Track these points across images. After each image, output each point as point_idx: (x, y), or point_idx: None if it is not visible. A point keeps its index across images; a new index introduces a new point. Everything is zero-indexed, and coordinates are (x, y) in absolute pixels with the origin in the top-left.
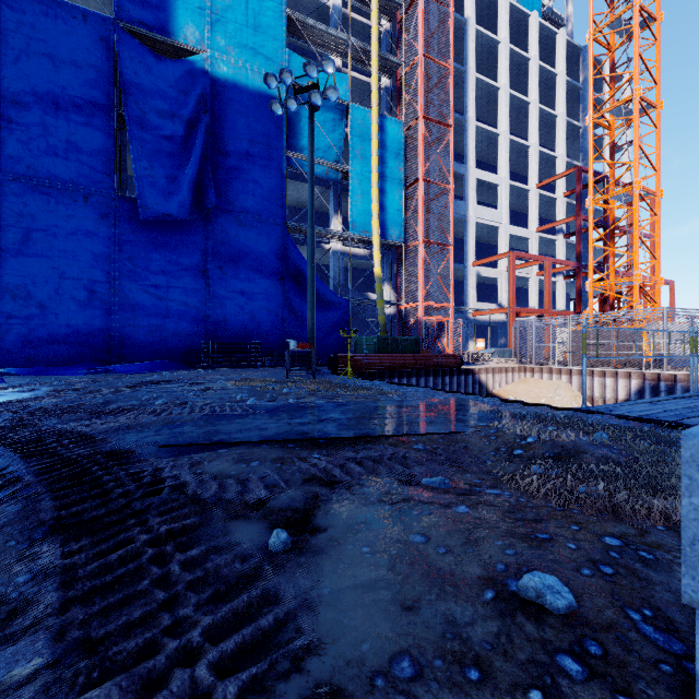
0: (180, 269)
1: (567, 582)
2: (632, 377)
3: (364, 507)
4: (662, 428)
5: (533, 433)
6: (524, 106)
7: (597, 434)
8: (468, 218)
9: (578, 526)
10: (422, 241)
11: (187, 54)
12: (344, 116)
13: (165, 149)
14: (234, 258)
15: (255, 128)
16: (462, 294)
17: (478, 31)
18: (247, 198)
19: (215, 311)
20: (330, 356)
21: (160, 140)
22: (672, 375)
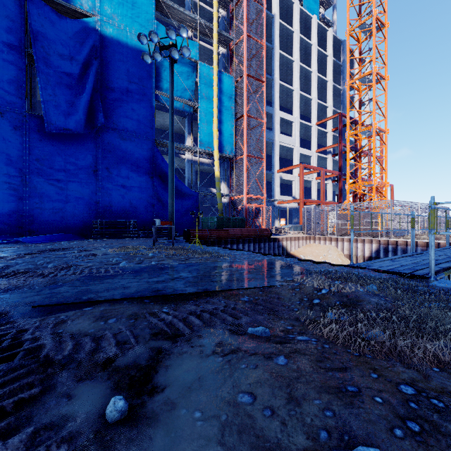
0: (77, 168)
1: (387, 450)
2: (373, 242)
3: (200, 360)
4: (404, 278)
5: (326, 286)
6: (309, 74)
7: (369, 286)
8: (274, 142)
9: (376, 374)
10: (246, 155)
11: (82, 16)
12: (195, 70)
13: (65, 82)
14: (117, 162)
15: (132, 72)
16: (271, 190)
17: (281, 23)
18: (127, 120)
19: (103, 199)
20: (185, 230)
21: (61, 75)
22: (395, 241)
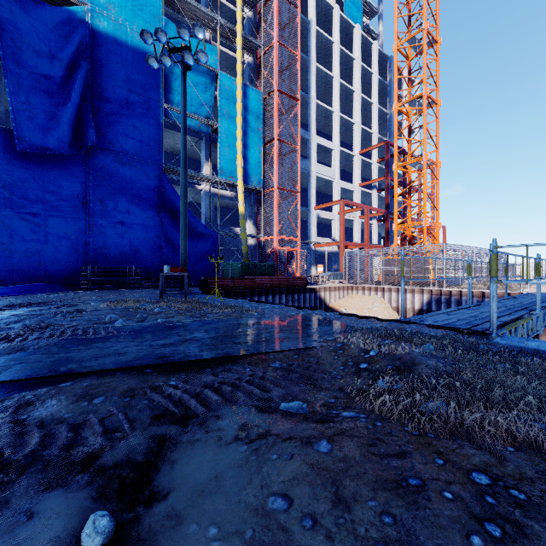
0: (60, 199)
1: None
2: (424, 293)
3: (217, 450)
4: (462, 335)
5: (375, 347)
6: (351, 93)
7: (426, 345)
8: (311, 173)
9: (442, 459)
10: (276, 188)
11: (67, 3)
12: (214, 81)
13: (43, 87)
14: (114, 192)
15: (134, 80)
16: (306, 230)
17: (318, 31)
18: (126, 140)
19: (95, 239)
20: (201, 279)
21: (37, 78)
22: (449, 291)
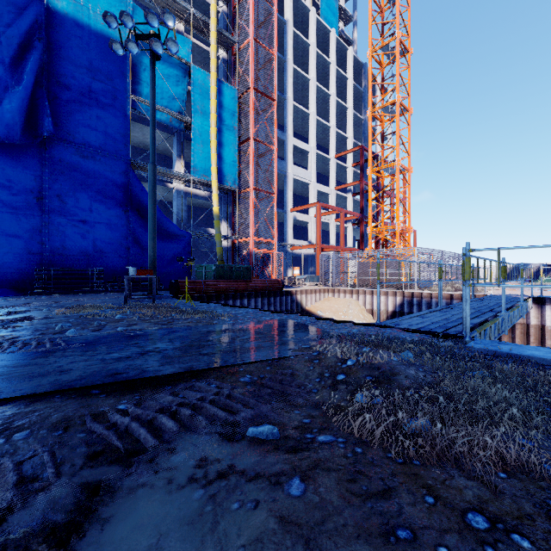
0: (9, 193)
1: None
2: (397, 295)
3: (165, 499)
4: (437, 339)
5: (352, 355)
6: (327, 97)
7: (404, 353)
8: (287, 175)
9: (432, 496)
10: (252, 189)
11: None
12: (186, 74)
13: None
14: (74, 187)
15: (97, 67)
16: (283, 233)
17: (295, 32)
18: (89, 131)
19: (52, 238)
20: (171, 282)
21: None
22: (420, 293)
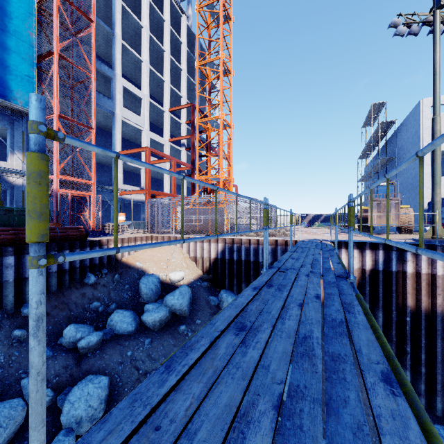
0: None
1: None
2: (219, 241)
3: None
4: None
5: None
6: (161, 52)
7: None
8: (115, 115)
9: None
10: (57, 115)
11: None
12: None
13: None
14: None
15: None
16: None
17: None
18: None
19: None
20: None
21: None
22: (240, 239)
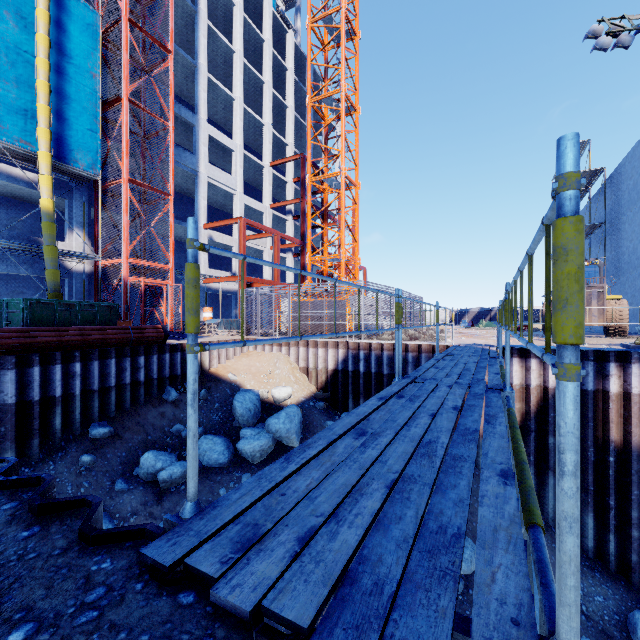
0: None
1: None
2: (339, 347)
3: None
4: None
5: None
6: (259, 84)
7: None
8: (199, 175)
9: None
10: (127, 179)
11: None
12: None
13: None
14: None
15: None
16: None
17: None
18: None
19: None
20: None
21: None
22: (368, 344)
